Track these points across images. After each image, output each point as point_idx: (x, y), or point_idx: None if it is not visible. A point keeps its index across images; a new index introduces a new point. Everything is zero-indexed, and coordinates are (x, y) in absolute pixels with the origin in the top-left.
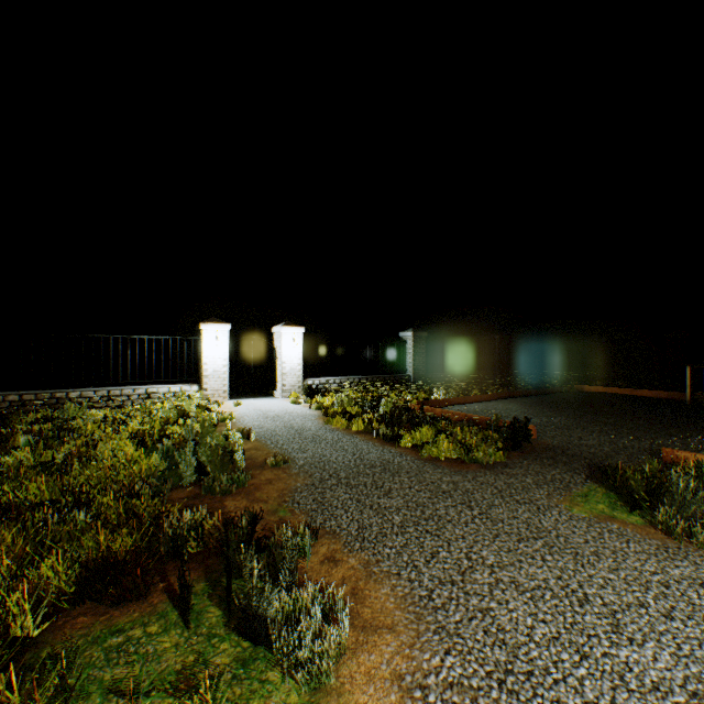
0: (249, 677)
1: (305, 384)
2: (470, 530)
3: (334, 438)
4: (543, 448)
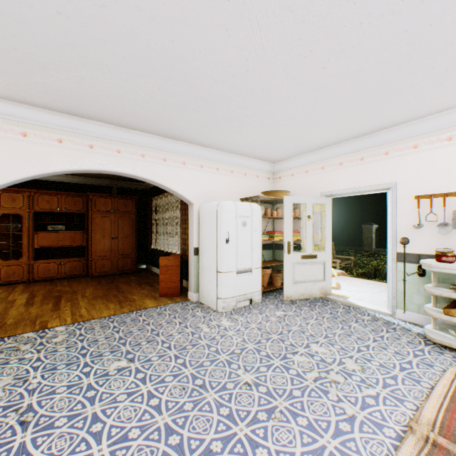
0: None
1: None
2: None
3: None
4: None
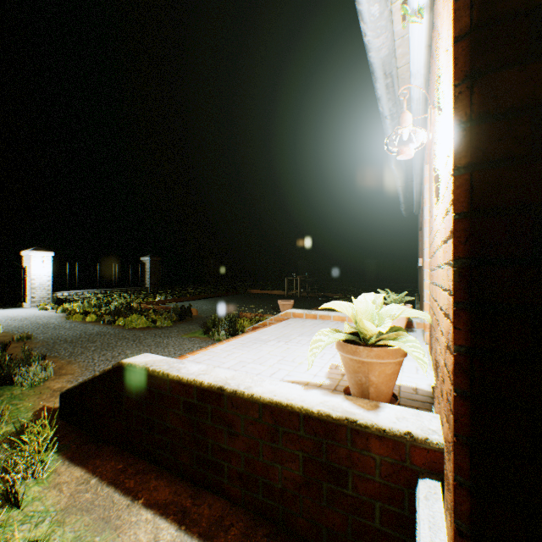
0: (4, 390)
1: (55, 296)
2: (128, 346)
3: (72, 326)
4: (197, 319)
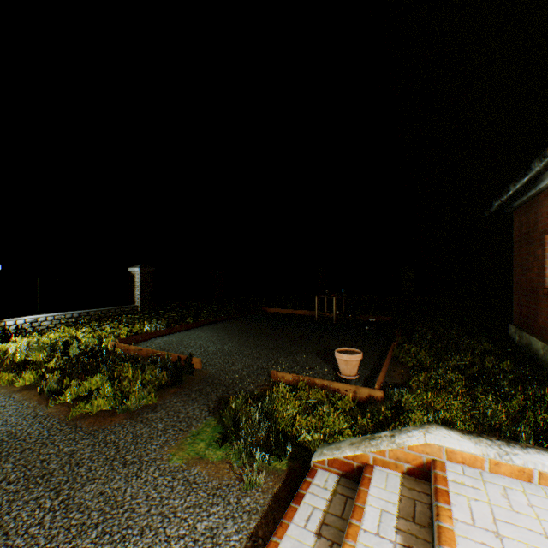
0: None
1: (3, 325)
2: (22, 542)
3: None
4: (201, 379)
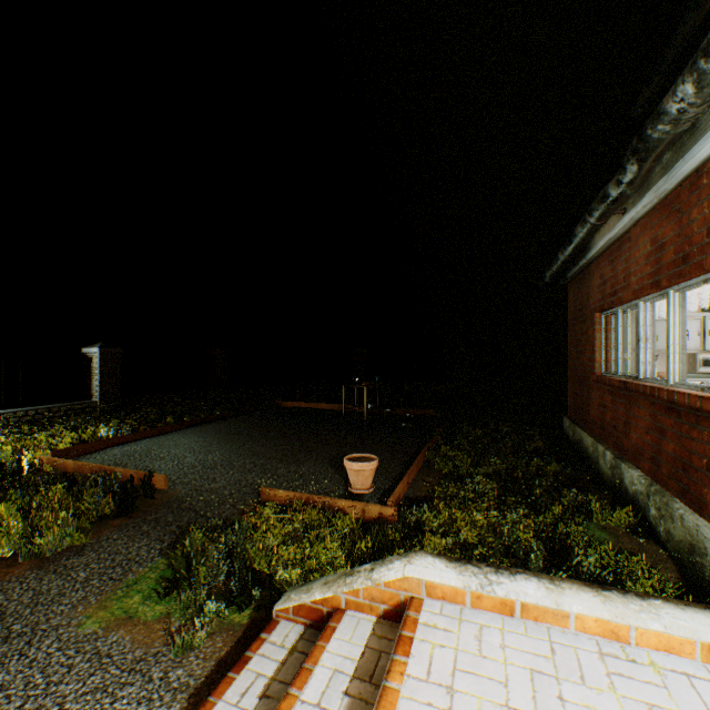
0: None
1: None
2: None
3: None
4: (164, 503)
